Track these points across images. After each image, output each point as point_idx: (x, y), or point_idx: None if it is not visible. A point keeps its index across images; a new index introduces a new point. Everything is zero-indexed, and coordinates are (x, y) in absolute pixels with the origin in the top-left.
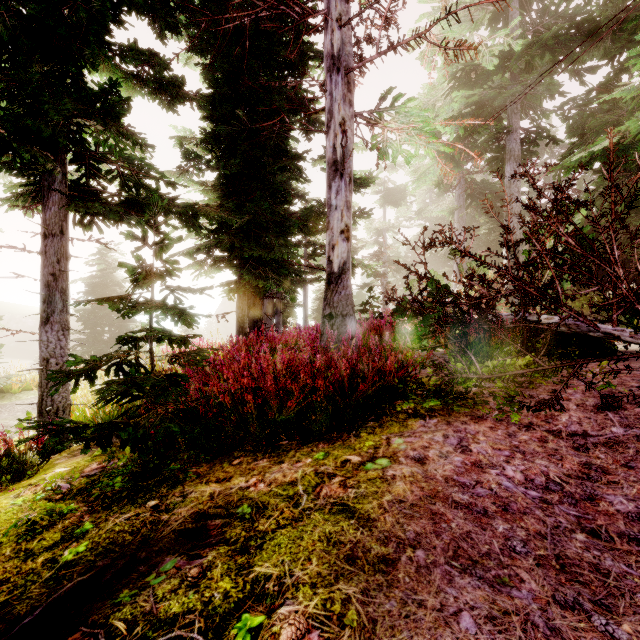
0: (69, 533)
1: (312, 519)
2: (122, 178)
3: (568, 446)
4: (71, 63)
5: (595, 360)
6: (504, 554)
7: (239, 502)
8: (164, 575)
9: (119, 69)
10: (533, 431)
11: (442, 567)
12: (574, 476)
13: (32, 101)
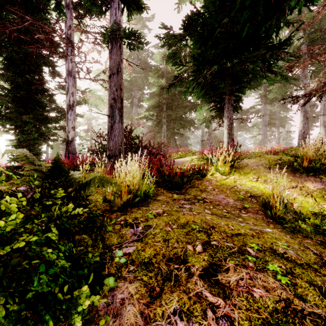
0: None
1: None
2: None
3: None
4: None
5: None
6: None
7: None
8: None
9: None
10: None
11: None
12: None
13: None
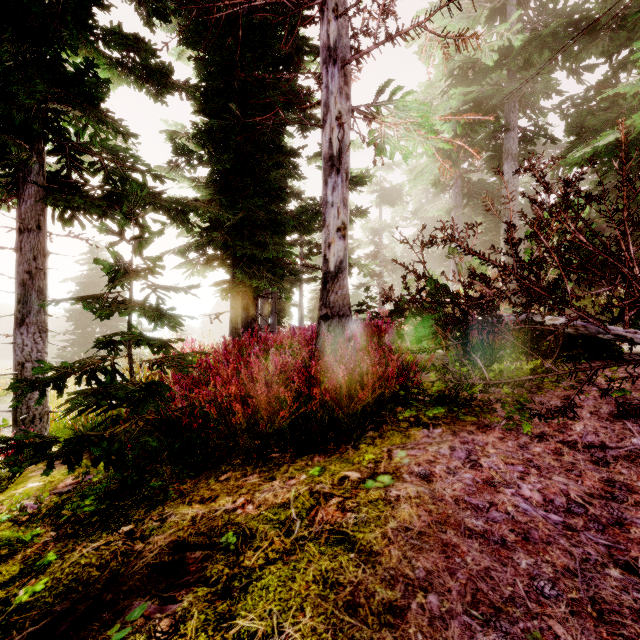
0: (29, 565)
1: (306, 552)
2: (106, 171)
3: (586, 460)
4: (48, 45)
5: (612, 365)
6: (531, 598)
7: (224, 528)
8: (129, 627)
9: (103, 55)
10: (546, 442)
11: (460, 618)
12: (597, 495)
13: (4, 84)
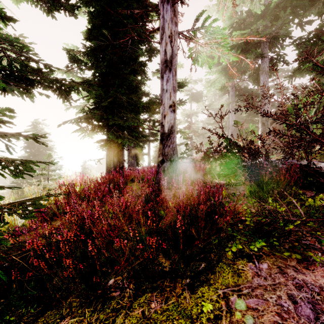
0: None
1: None
2: (8, 59)
3: None
4: None
5: None
6: None
7: None
8: None
9: None
10: None
11: None
12: None
13: None
